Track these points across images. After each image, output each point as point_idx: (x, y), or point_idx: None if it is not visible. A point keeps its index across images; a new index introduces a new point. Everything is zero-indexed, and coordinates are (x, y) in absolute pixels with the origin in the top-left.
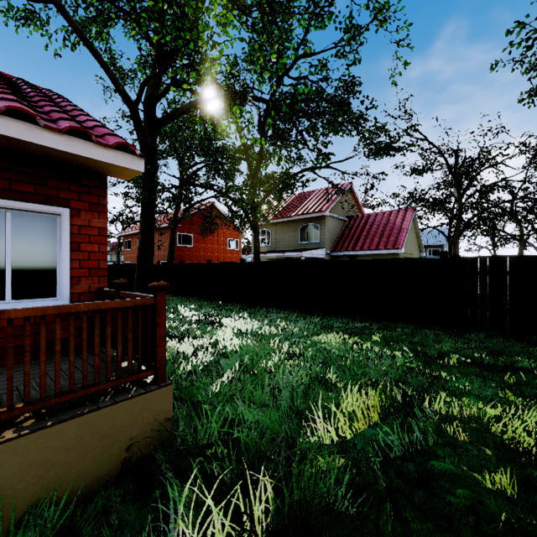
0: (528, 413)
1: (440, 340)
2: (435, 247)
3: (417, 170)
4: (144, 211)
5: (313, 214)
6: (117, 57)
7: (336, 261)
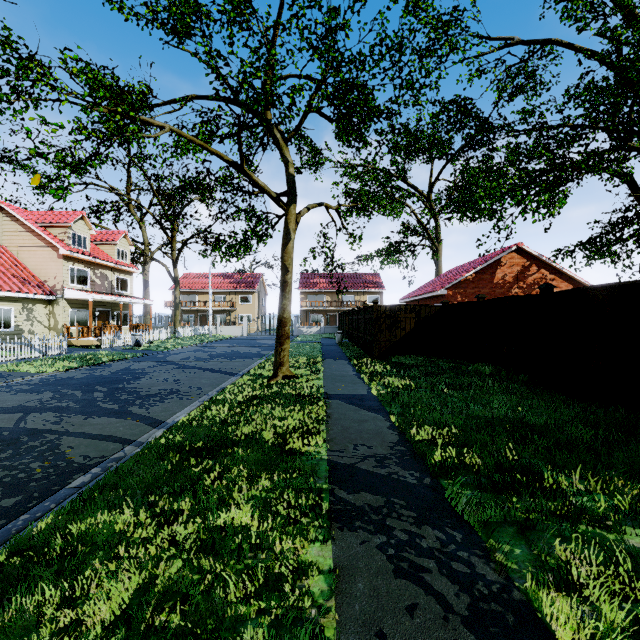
0: None
1: None
2: None
3: None
4: None
5: None
6: None
7: None
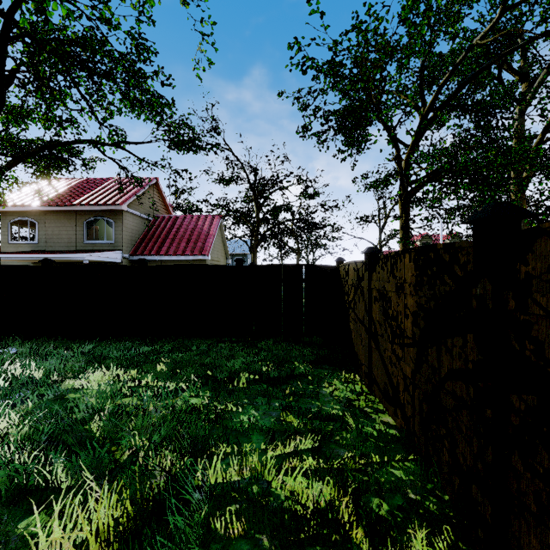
0: (305, 438)
1: (234, 354)
2: (241, 256)
3: (224, 180)
4: None
5: (104, 206)
6: None
7: (121, 266)
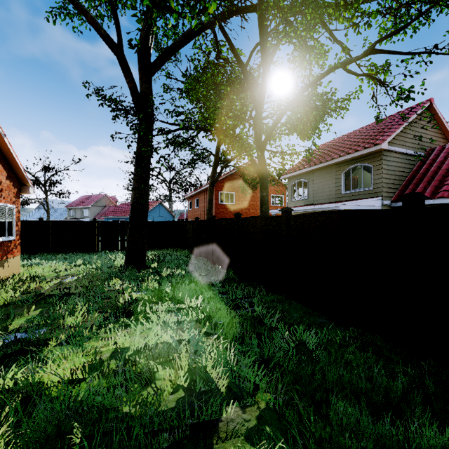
0: None
1: None
2: None
3: None
4: (136, 164)
5: (361, 151)
6: (160, 39)
7: (368, 211)
